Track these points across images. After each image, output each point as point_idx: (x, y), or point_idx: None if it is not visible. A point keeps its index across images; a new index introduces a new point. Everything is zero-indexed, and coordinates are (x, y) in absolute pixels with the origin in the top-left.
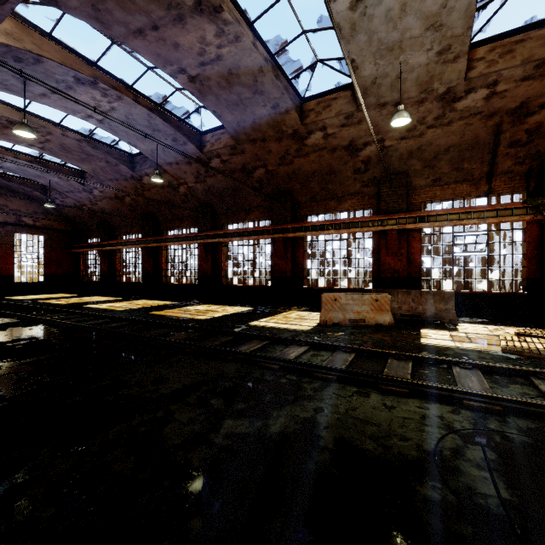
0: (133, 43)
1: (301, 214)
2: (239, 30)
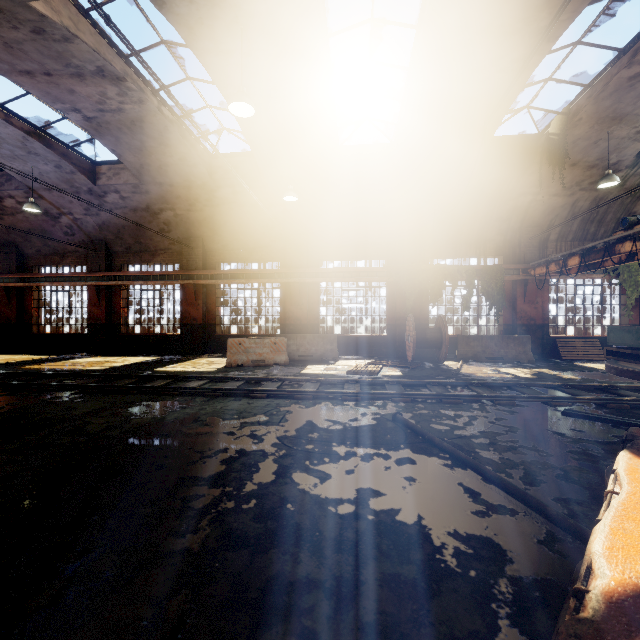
0: (17, 77)
1: (214, 261)
2: (144, 96)
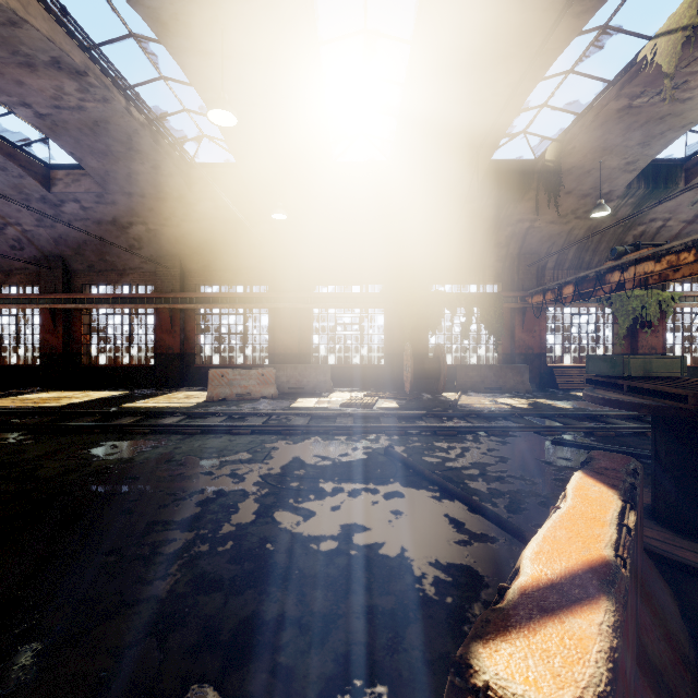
0: None
1: (193, 283)
2: (109, 95)
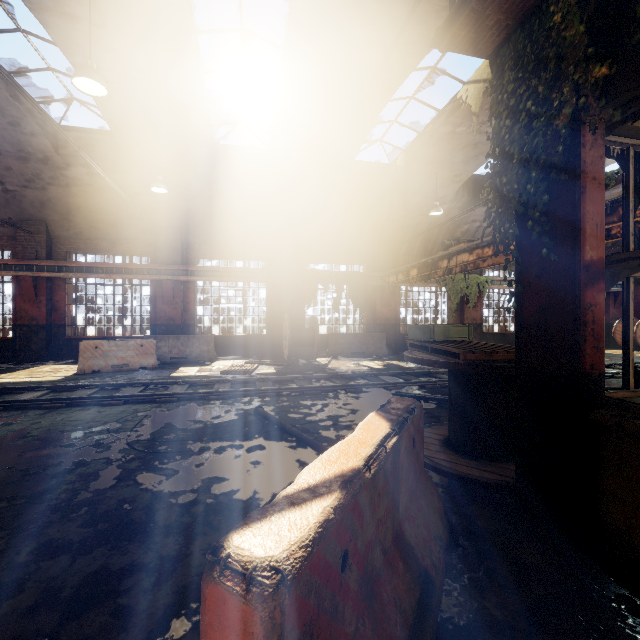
0: None
1: (63, 250)
2: None
